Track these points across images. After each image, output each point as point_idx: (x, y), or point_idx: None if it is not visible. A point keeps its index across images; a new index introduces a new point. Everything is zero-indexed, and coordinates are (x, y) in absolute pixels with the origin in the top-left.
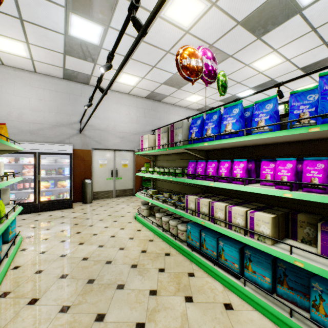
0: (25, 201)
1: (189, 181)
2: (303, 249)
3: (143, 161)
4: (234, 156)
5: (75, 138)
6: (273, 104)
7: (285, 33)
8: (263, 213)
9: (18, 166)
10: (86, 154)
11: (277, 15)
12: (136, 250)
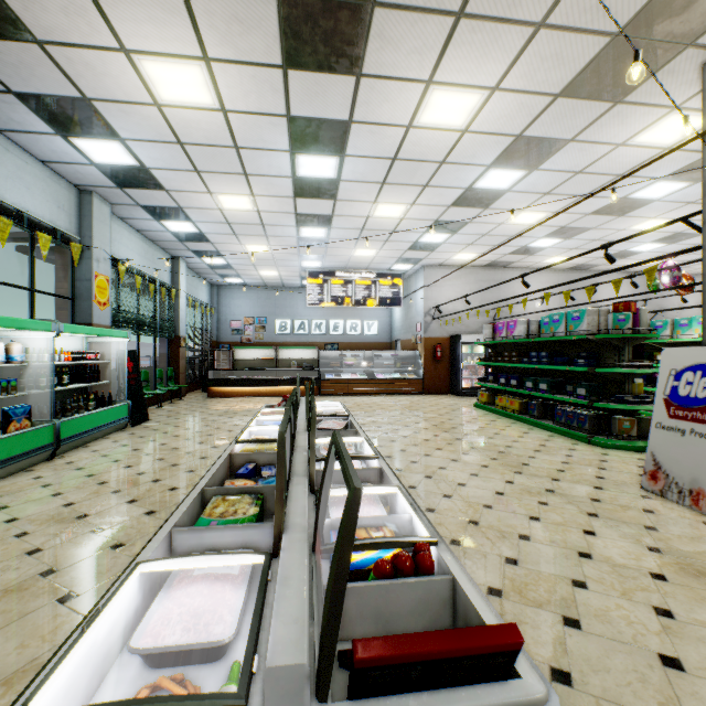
0: None
1: None
2: None
3: None
4: None
5: None
6: None
7: None
8: None
9: None
10: None
11: None
12: None
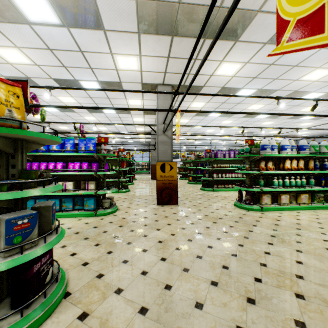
0: None
1: None
2: (82, 189)
3: None
4: (54, 159)
5: None
6: (73, 141)
7: (78, 93)
8: (70, 182)
9: None
10: None
11: (74, 86)
12: None
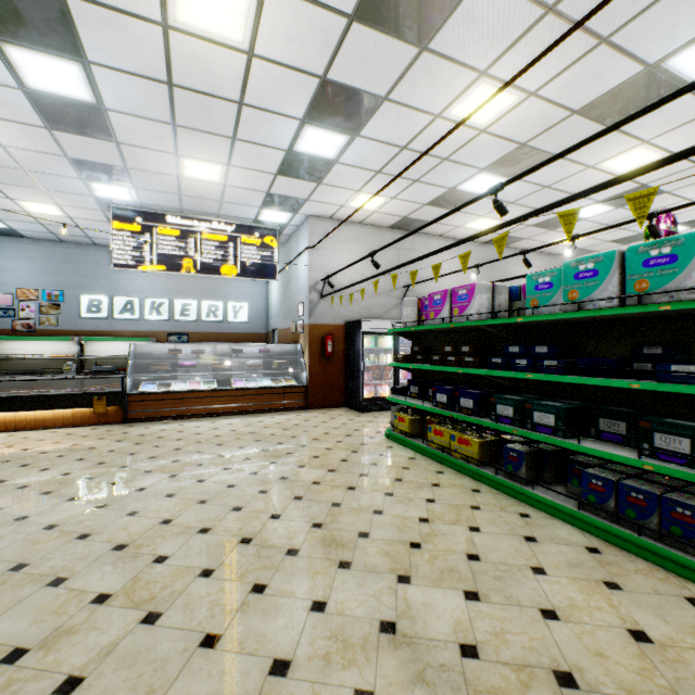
0: None
1: None
2: None
3: None
4: None
5: None
6: None
7: None
8: None
9: None
10: None
11: None
12: None
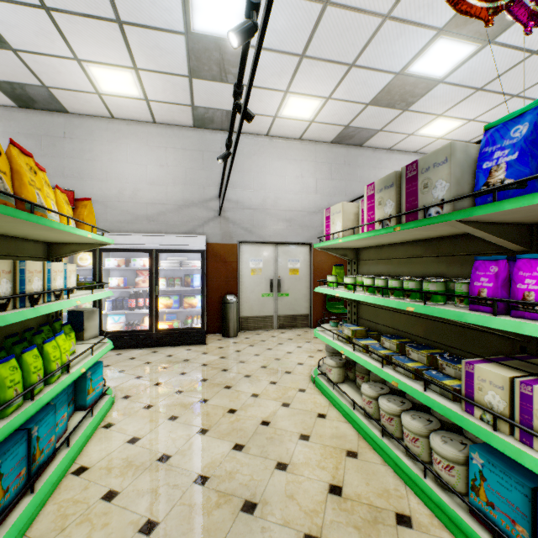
0: (138, 328)
1: (483, 321)
2: None
3: (327, 264)
4: None
5: (212, 224)
6: None
7: None
8: None
9: (131, 271)
10: (229, 252)
11: None
12: (316, 480)
